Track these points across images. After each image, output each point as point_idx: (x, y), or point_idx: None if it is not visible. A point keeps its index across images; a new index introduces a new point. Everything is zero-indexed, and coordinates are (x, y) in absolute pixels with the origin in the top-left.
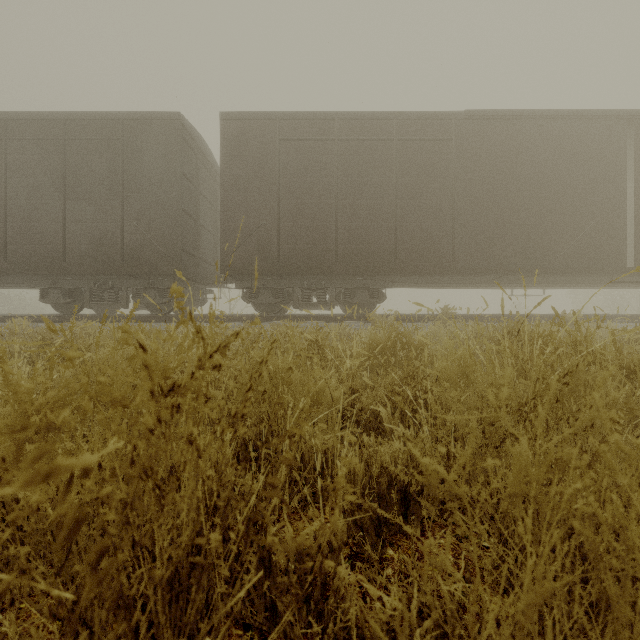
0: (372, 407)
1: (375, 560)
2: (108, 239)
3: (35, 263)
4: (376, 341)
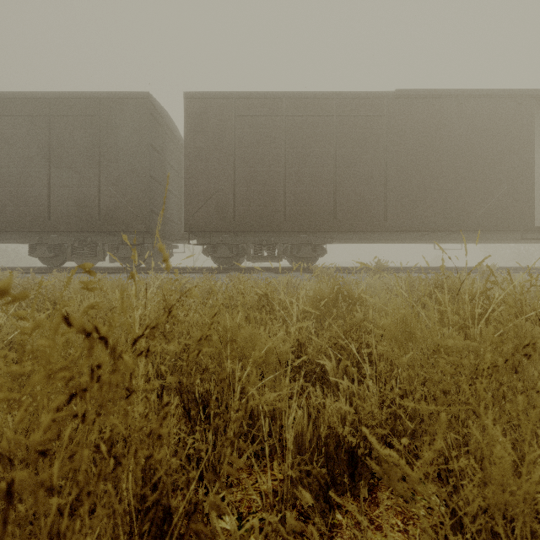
0: (318, 361)
1: (323, 527)
2: (87, 202)
3: (24, 222)
4: (320, 294)
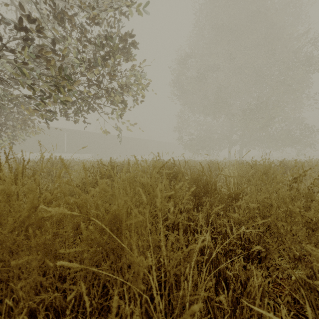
0: None
1: None
2: None
3: None
4: None
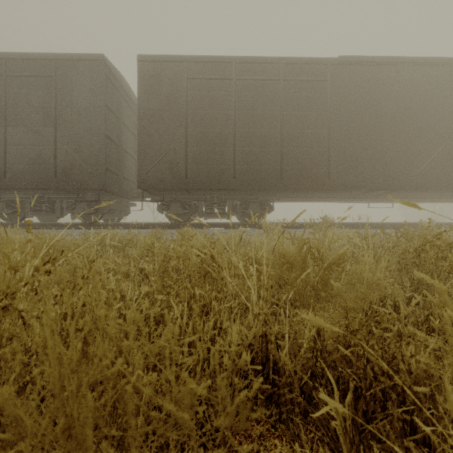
0: (315, 414)
1: None
2: (43, 159)
3: None
4: (284, 256)
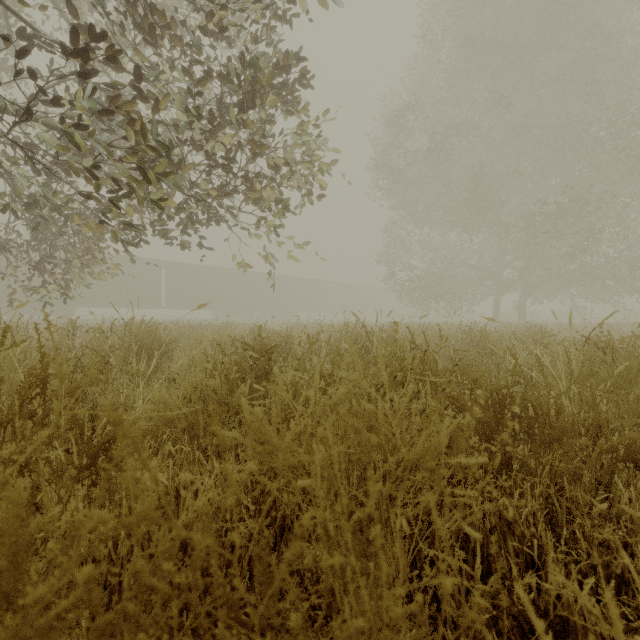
0: None
1: None
2: None
3: None
4: None
